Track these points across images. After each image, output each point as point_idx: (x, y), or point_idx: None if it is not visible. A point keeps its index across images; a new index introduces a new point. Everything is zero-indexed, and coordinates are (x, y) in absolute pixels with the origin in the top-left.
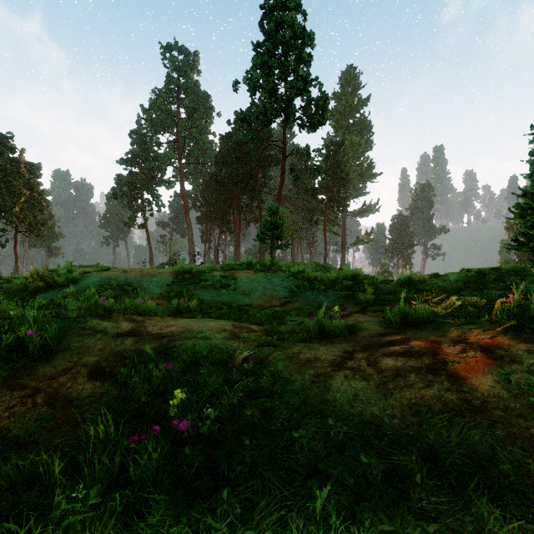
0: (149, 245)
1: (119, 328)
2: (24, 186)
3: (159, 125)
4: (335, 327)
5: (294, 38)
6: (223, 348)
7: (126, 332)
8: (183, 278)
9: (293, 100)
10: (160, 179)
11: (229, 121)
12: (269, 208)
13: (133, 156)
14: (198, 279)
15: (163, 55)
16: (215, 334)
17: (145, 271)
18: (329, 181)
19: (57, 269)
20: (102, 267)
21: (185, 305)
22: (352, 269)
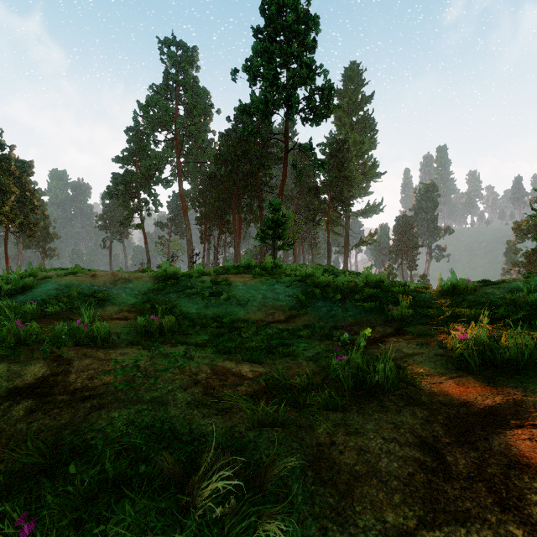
0: (146, 246)
1: (20, 377)
2: (15, 184)
3: (157, 122)
4: (382, 377)
5: (298, 23)
6: (183, 431)
7: (26, 386)
8: (165, 284)
9: (296, 88)
10: (157, 178)
11: (228, 117)
12: (271, 203)
13: (129, 154)
14: (184, 286)
15: (160, 50)
16: (178, 391)
17: (119, 276)
18: (332, 180)
19: (17, 273)
20: (79, 270)
21: (156, 324)
22: (374, 274)
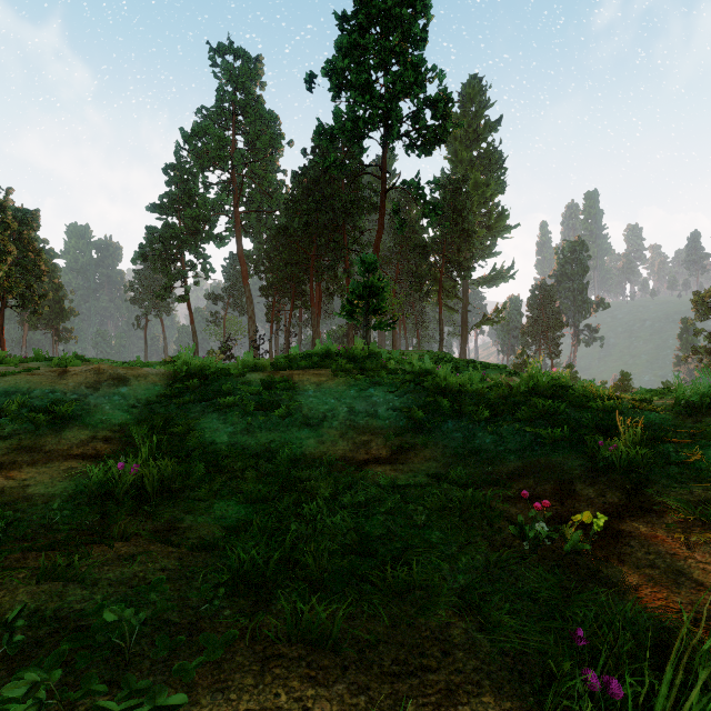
0: (192, 326)
1: None
2: (14, 242)
3: (207, 157)
4: None
5: (400, 7)
6: None
7: None
8: (185, 386)
9: (398, 98)
10: (208, 233)
11: (304, 150)
12: (362, 261)
13: (169, 201)
14: (215, 391)
15: (212, 60)
16: None
17: (107, 373)
18: (446, 234)
19: None
20: (69, 361)
21: (127, 481)
22: (546, 371)
